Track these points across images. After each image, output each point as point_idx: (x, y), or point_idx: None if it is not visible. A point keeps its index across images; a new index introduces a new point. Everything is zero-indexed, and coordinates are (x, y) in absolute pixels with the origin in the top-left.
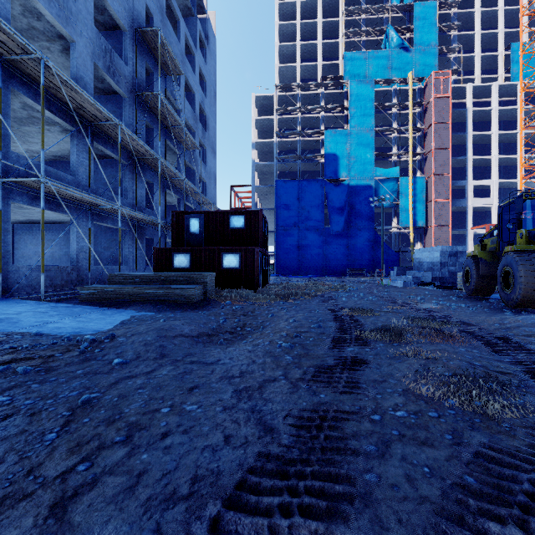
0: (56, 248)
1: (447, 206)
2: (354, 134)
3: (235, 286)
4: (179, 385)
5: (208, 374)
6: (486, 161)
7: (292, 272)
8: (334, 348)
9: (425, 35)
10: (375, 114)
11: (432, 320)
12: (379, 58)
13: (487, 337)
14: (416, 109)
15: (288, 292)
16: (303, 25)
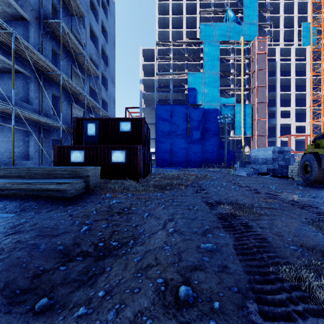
0: None
1: (265, 122)
2: (207, 75)
3: (121, 177)
4: None
5: None
6: (287, 96)
7: (167, 165)
8: None
9: (250, 15)
10: (220, 63)
11: None
12: (222, 28)
13: None
14: (245, 61)
15: (165, 182)
16: (173, 5)
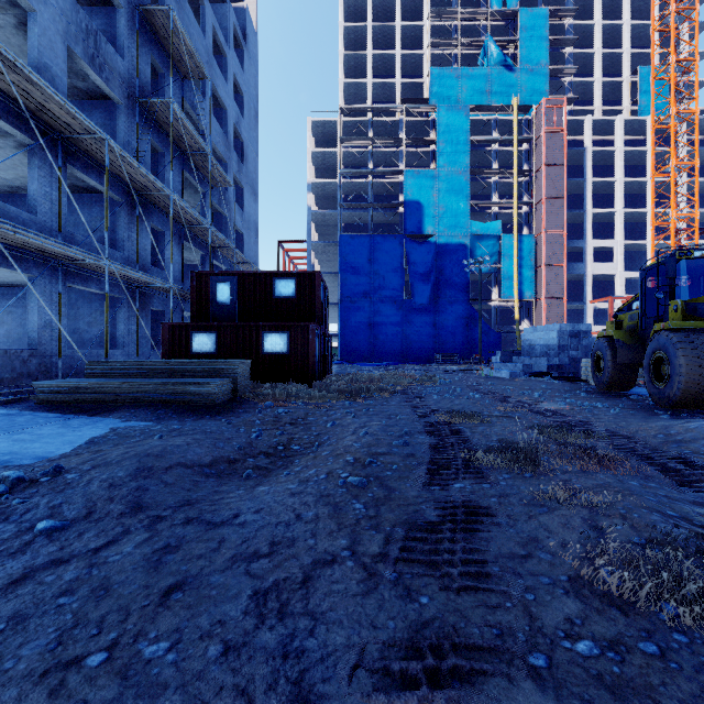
0: (14, 324)
1: (561, 272)
2: (444, 175)
3: (281, 378)
4: (147, 582)
5: (210, 551)
6: (609, 216)
7: (362, 358)
8: (433, 484)
9: (533, 51)
10: (470, 150)
11: (567, 429)
12: (476, 78)
13: (658, 458)
14: (522, 147)
15: (357, 387)
16: (376, 29)
